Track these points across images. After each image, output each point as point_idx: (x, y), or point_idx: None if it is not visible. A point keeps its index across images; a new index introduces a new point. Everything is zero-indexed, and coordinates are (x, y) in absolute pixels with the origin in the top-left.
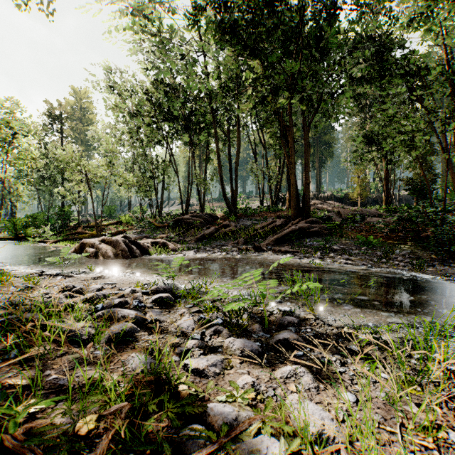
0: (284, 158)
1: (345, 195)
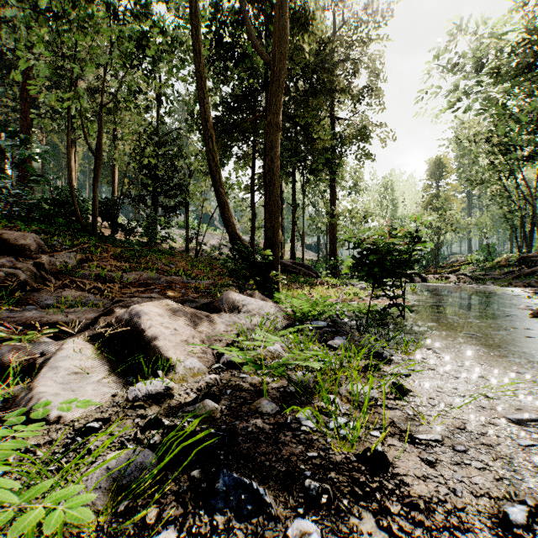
0: None
1: None
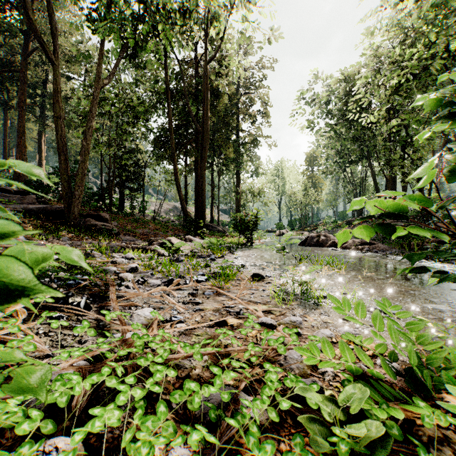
0: None
1: None
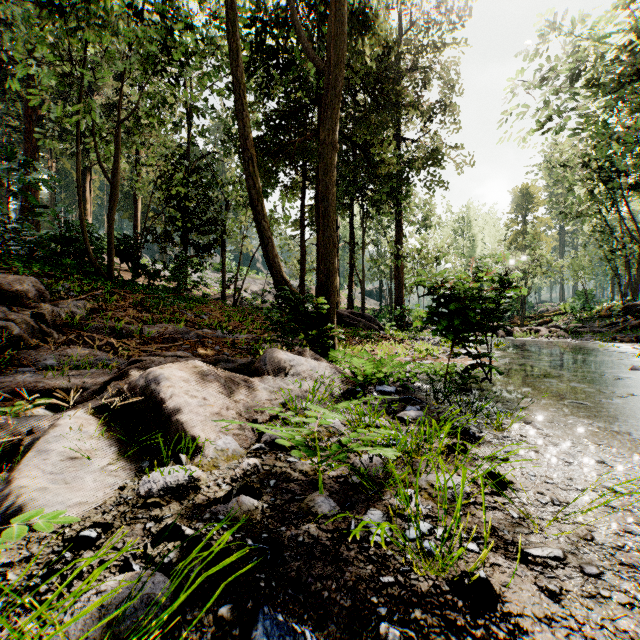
0: None
1: None
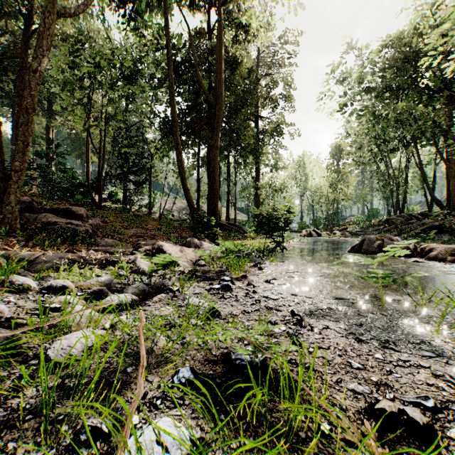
0: None
1: None
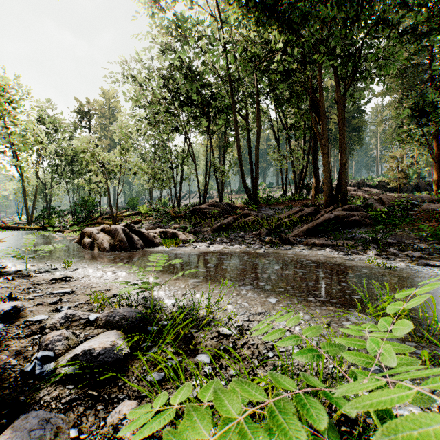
0: (311, 142)
1: (379, 182)
